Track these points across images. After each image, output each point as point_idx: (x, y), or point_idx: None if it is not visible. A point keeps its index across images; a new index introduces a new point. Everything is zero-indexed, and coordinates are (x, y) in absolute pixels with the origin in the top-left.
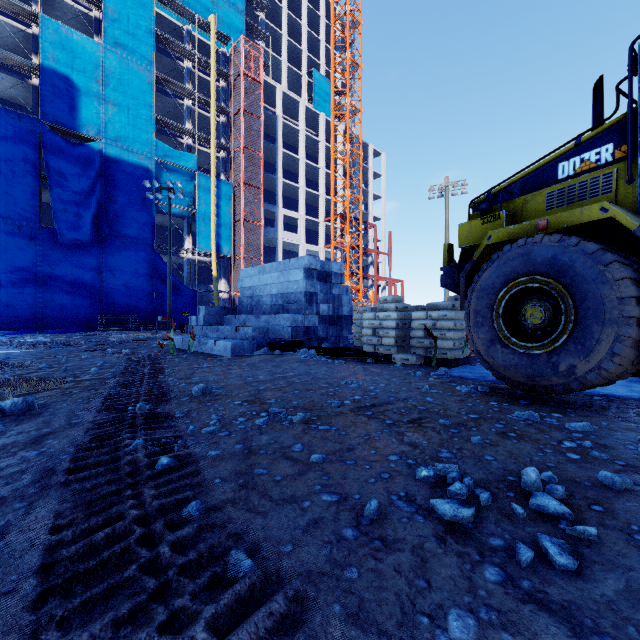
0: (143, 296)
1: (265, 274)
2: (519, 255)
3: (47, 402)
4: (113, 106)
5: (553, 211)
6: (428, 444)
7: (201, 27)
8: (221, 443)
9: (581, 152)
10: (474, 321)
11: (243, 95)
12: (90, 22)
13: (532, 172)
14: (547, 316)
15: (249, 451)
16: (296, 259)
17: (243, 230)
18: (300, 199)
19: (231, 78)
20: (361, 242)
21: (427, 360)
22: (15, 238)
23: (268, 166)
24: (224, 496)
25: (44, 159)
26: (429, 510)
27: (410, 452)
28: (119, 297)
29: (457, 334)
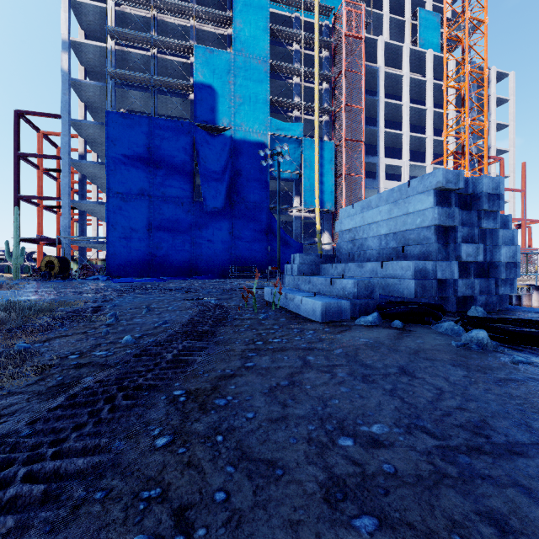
0: (260, 250)
1: (370, 210)
2: None
3: None
4: (239, 99)
5: None
6: None
7: (306, 9)
8: None
9: None
10: None
11: (344, 56)
12: (225, 41)
13: None
14: None
15: None
16: (420, 179)
17: (344, 184)
18: (403, 146)
19: (333, 45)
20: None
21: None
22: (180, 211)
23: (369, 121)
24: None
25: (196, 151)
26: None
27: None
28: (243, 251)
29: None
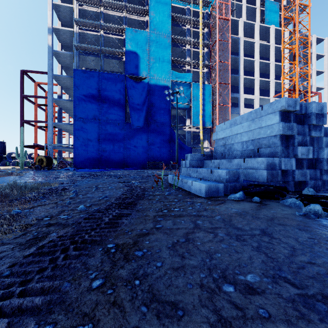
0: (166, 151)
1: (236, 125)
2: None
3: None
4: (153, 59)
5: None
6: None
7: (194, 3)
8: None
9: None
10: None
11: (218, 31)
12: (144, 24)
13: None
14: None
15: None
16: (269, 104)
17: (218, 111)
18: (255, 86)
19: (211, 25)
20: None
21: None
22: (117, 128)
23: (233, 71)
24: None
25: (126, 92)
26: None
27: None
28: (155, 152)
29: None
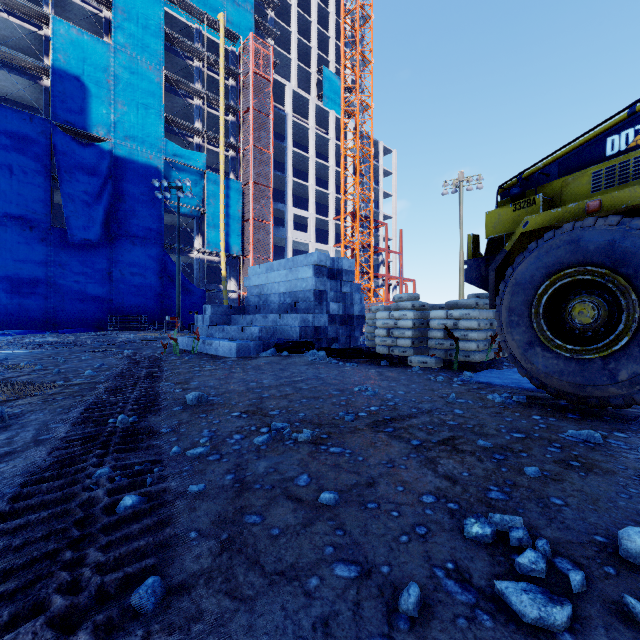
0: (152, 296)
1: (273, 272)
2: (565, 242)
3: (23, 411)
4: (123, 106)
5: (601, 193)
6: (470, 477)
7: (210, 26)
8: (208, 472)
9: (636, 123)
10: (508, 320)
11: (252, 93)
12: (100, 23)
13: (573, 150)
14: (601, 314)
15: (241, 485)
16: (305, 256)
17: (252, 229)
18: (310, 198)
19: (240, 76)
20: (372, 240)
21: (447, 363)
22: (27, 238)
23: (277, 165)
24: (197, 564)
25: (55, 160)
26: (496, 600)
27: (449, 490)
28: (129, 297)
29: (481, 335)
